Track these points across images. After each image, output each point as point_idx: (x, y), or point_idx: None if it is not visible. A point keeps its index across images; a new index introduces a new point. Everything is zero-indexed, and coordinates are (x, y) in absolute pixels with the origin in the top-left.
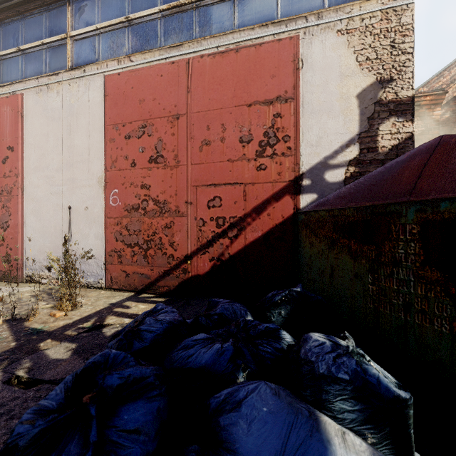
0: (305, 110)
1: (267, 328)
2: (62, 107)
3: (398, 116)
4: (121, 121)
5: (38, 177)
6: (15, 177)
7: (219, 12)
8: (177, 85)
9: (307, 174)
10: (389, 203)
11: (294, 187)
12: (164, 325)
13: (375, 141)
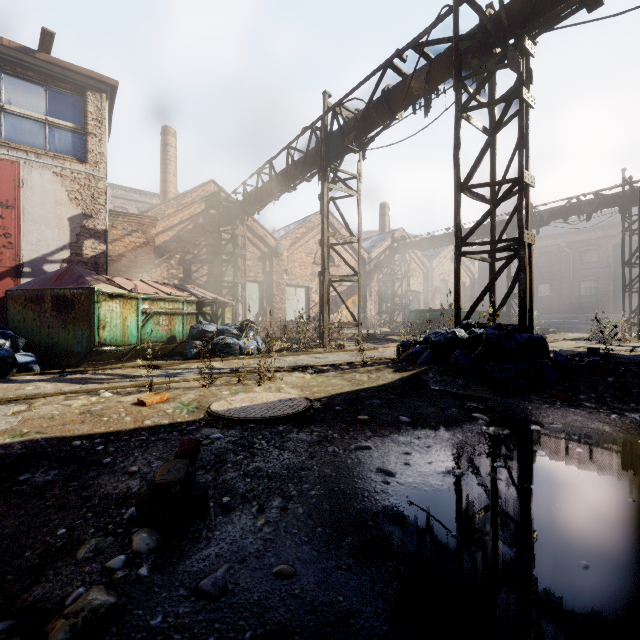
0: (26, 218)
1: None
2: None
3: (97, 238)
4: None
5: None
6: None
7: None
8: None
9: (28, 264)
10: (44, 288)
11: (16, 272)
12: None
13: (82, 250)
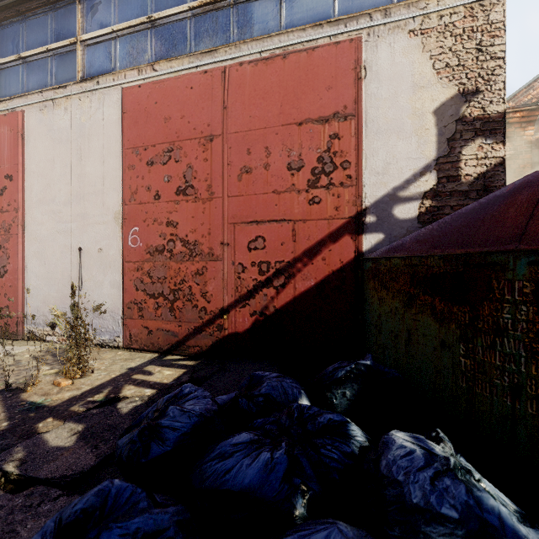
0: (369, 130)
1: (331, 422)
2: (71, 126)
3: (486, 137)
4: (142, 144)
5: (42, 212)
6: (14, 211)
7: (262, 9)
8: (211, 99)
9: (371, 208)
10: (489, 251)
11: (355, 225)
12: (192, 420)
13: (457, 168)
